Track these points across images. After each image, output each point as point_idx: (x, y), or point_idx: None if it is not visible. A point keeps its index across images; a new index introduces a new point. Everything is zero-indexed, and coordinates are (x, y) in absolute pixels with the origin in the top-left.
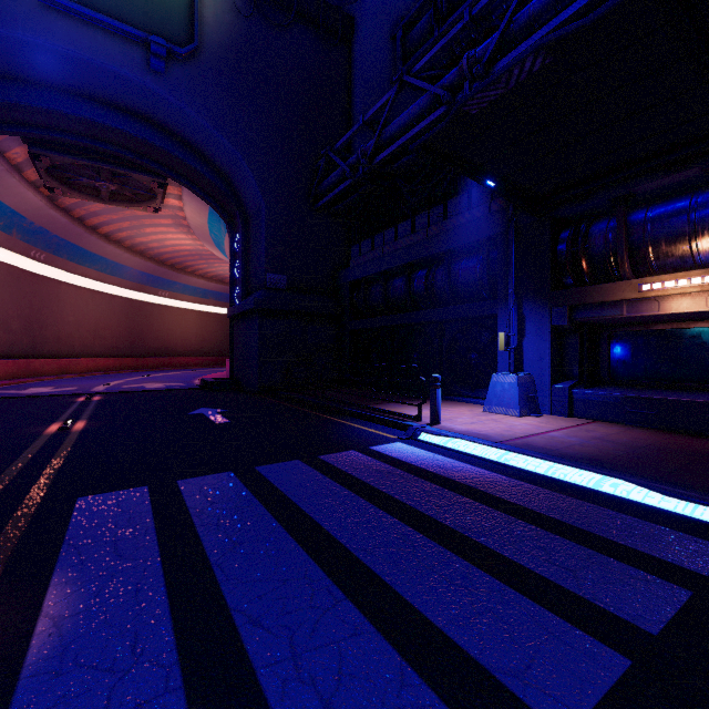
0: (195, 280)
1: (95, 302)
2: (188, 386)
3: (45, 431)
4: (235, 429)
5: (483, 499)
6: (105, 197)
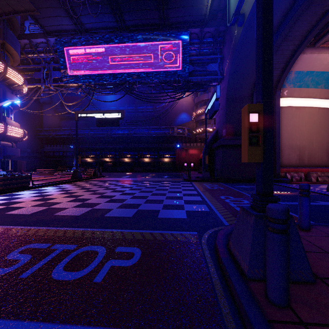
0: None
1: None
2: None
3: None
4: None
5: None
6: None
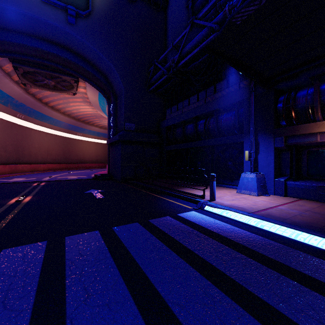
0: (94, 128)
1: (48, 138)
2: (88, 177)
3: (8, 202)
4: (106, 202)
5: (252, 255)
6: (50, 88)
